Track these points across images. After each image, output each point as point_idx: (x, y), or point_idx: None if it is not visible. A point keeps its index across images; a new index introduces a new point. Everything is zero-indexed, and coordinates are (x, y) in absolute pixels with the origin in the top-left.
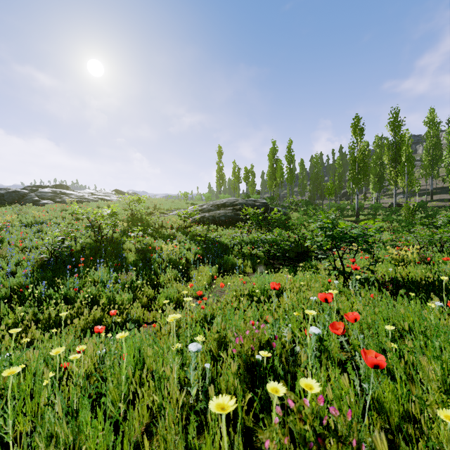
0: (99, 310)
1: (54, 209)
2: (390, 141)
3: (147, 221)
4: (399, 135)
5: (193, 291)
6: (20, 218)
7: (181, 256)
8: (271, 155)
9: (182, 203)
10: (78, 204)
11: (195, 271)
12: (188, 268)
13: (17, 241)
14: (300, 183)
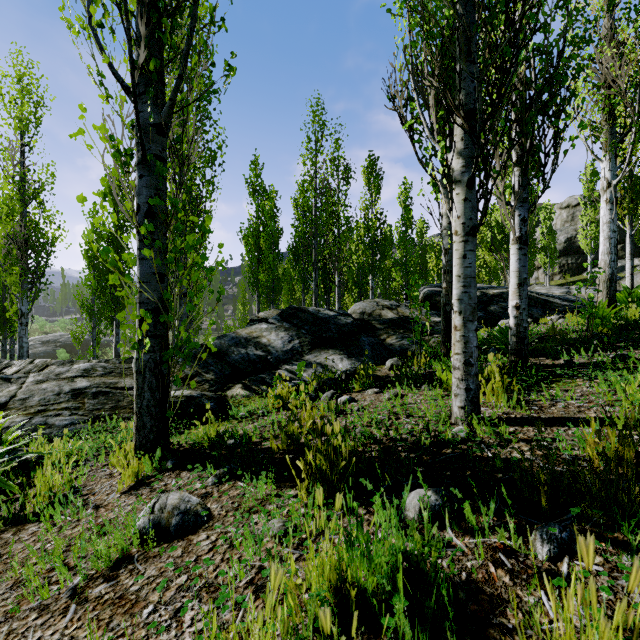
0: None
1: None
2: None
3: None
4: None
5: None
6: None
7: None
8: None
9: None
10: None
11: None
12: None
13: None
14: None
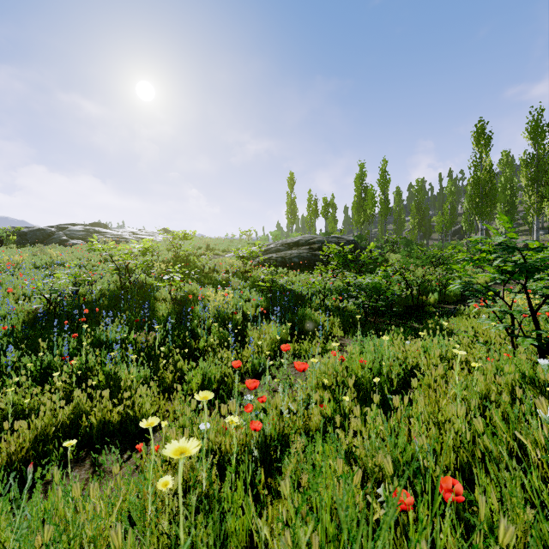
0: (85, 398)
1: (82, 249)
2: (529, 154)
3: (195, 264)
4: (543, 145)
5: (249, 365)
6: (35, 259)
7: (236, 310)
8: (358, 181)
9: (243, 243)
10: (112, 244)
11: (256, 331)
12: (245, 327)
13: (17, 287)
14: (396, 218)
